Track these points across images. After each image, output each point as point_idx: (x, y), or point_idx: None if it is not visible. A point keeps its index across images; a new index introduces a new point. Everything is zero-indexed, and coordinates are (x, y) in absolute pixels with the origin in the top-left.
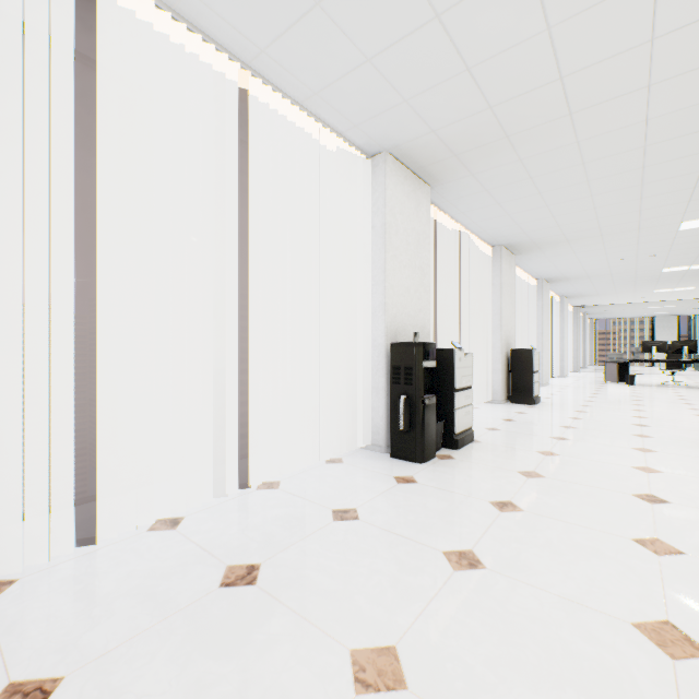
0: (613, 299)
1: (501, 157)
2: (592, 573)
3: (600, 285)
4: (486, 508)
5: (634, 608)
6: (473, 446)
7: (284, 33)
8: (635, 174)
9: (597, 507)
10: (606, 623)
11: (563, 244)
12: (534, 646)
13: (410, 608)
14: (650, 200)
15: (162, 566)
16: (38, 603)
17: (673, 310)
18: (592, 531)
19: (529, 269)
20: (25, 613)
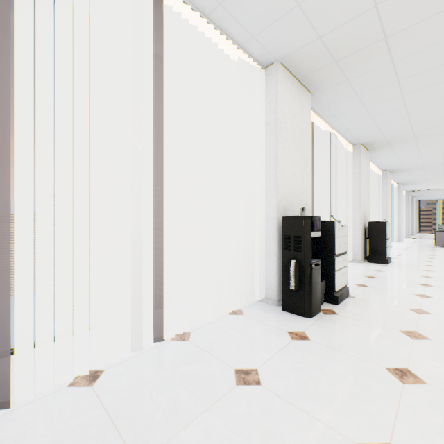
0: (438, 185)
1: (376, 61)
2: None
3: (431, 174)
4: (385, 377)
5: None
6: (349, 301)
7: None
8: None
9: None
10: None
11: (410, 141)
12: None
13: None
14: None
15: (64, 440)
16: None
17: None
18: None
19: (378, 162)
20: None
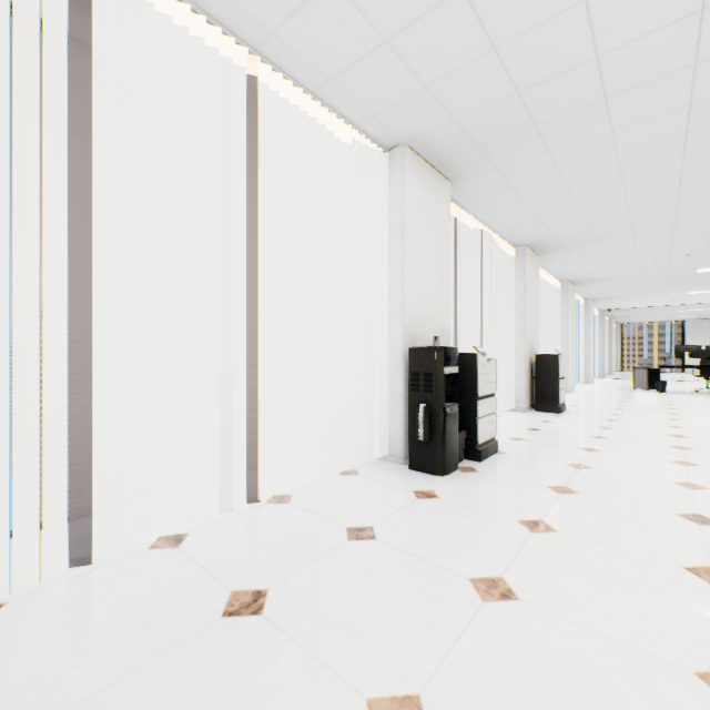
0: (641, 302)
1: (528, 149)
2: (642, 608)
3: (628, 287)
4: (515, 528)
5: (695, 653)
6: (497, 457)
7: (295, 12)
8: (673, 165)
9: (640, 528)
10: (665, 671)
11: (590, 243)
12: (582, 699)
13: (434, 647)
14: (688, 194)
15: (161, 590)
16: (25, 631)
17: (705, 314)
18: (636, 556)
19: (553, 270)
20: (9, 643)
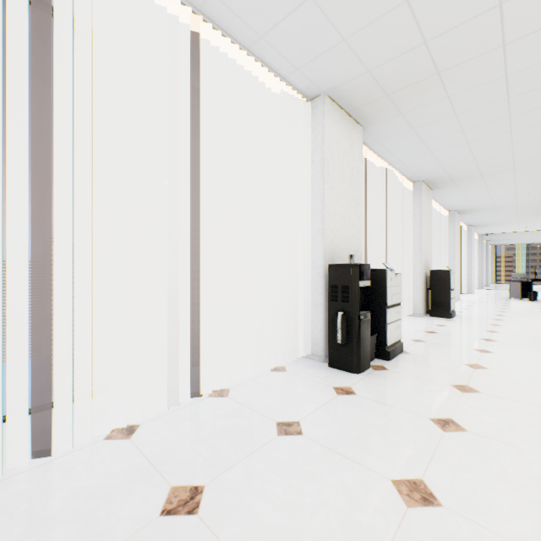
0: (514, 228)
1: (430, 95)
2: None
3: (504, 215)
4: (428, 426)
5: None
6: (403, 357)
7: None
8: None
9: None
10: None
11: (476, 178)
12: None
13: None
14: None
15: (109, 483)
16: None
17: None
18: None
19: (443, 202)
20: None
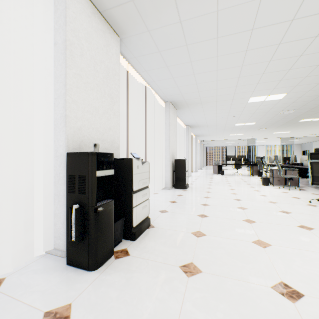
0: (214, 138)
1: (168, 15)
2: None
3: (211, 130)
4: None
5: None
6: (148, 232)
7: None
8: (241, 55)
9: None
10: None
11: (199, 104)
12: None
13: None
14: (242, 79)
15: None
16: None
17: (233, 144)
18: None
19: (183, 119)
20: None
